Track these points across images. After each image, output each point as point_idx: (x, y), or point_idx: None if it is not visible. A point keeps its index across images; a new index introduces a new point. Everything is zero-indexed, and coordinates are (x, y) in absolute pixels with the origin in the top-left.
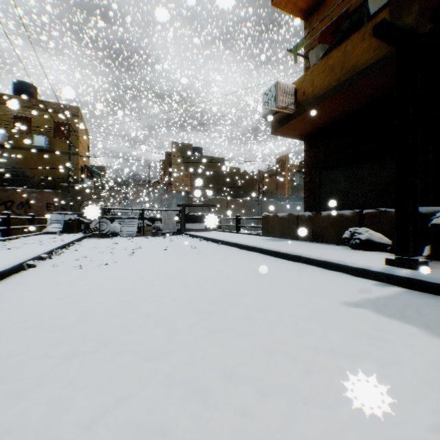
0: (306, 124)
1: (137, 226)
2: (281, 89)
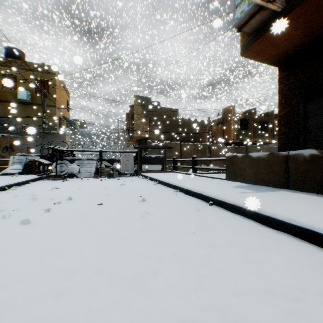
0: (295, 31)
1: (95, 167)
2: None
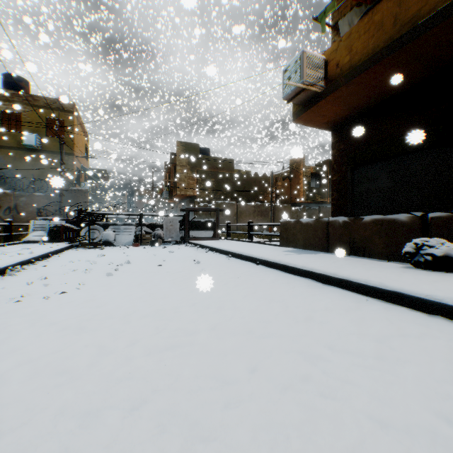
0: (337, 107)
1: (134, 234)
2: (308, 60)
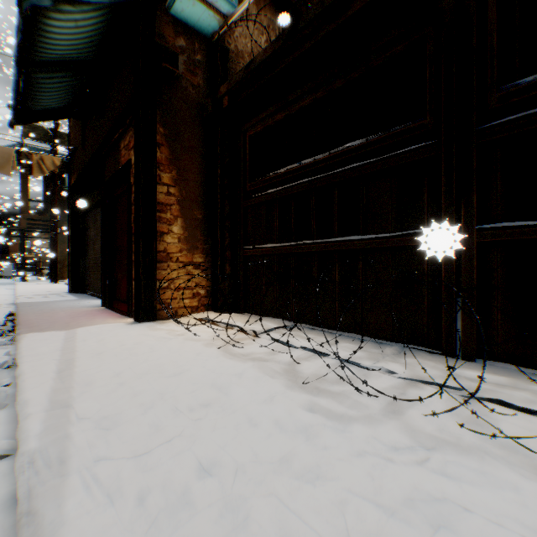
0: None
1: None
2: None
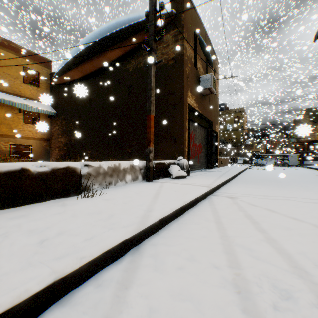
0: None
1: (273, 162)
2: None
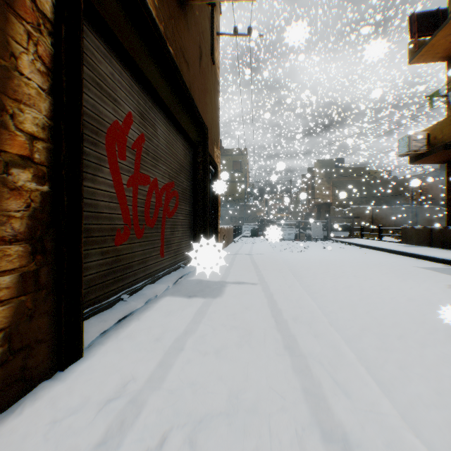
0: (440, 157)
1: (294, 233)
2: (412, 138)
